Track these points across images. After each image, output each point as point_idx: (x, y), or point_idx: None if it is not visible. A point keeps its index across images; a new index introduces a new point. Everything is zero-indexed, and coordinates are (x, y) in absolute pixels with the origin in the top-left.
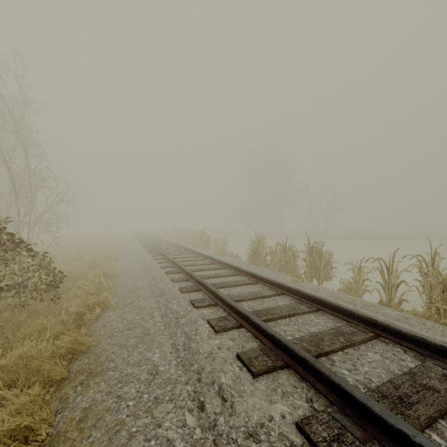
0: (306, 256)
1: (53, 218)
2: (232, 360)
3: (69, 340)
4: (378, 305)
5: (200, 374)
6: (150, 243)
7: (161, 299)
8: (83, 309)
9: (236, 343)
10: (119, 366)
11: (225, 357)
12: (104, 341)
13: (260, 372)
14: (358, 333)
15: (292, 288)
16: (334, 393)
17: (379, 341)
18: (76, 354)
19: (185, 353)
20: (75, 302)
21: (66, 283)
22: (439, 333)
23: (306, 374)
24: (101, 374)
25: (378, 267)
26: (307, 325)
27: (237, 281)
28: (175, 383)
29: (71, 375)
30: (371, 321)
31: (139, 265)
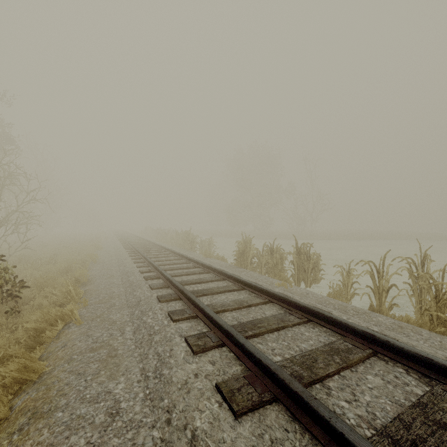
0: (294, 258)
1: (22, 218)
2: (210, 393)
3: (16, 367)
4: (370, 312)
5: (171, 412)
6: (132, 245)
7: (136, 310)
8: (43, 325)
9: (216, 368)
10: (70, 403)
11: (202, 388)
12: (60, 366)
13: (244, 411)
14: (355, 350)
15: (280, 295)
16: (336, 442)
17: (378, 360)
18: (25, 383)
19: (155, 382)
20: (36, 315)
21: (31, 292)
22: (437, 344)
23: (300, 412)
24: (47, 416)
25: (368, 271)
26: (298, 340)
27: (222, 287)
28: (139, 426)
29: (12, 415)
30: (368, 336)
31: (117, 269)
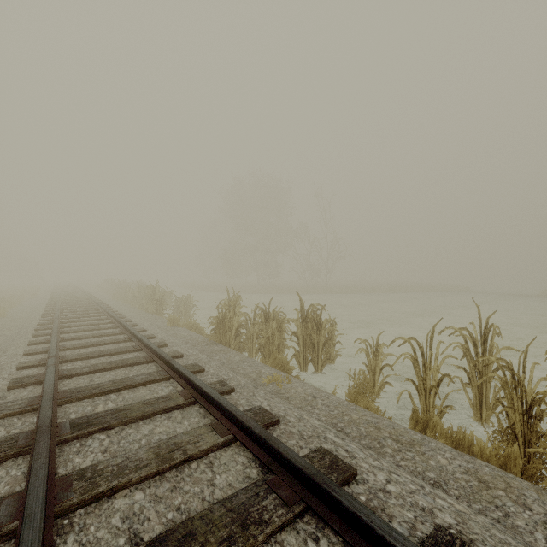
0: (298, 328)
1: None
2: None
3: None
4: (420, 440)
5: None
6: (56, 308)
7: None
8: None
9: None
10: None
11: None
12: None
13: None
14: None
15: (254, 430)
16: None
17: None
18: None
19: None
20: None
21: None
22: None
23: None
24: None
25: (409, 354)
26: None
27: (154, 400)
28: None
29: None
30: None
31: None
